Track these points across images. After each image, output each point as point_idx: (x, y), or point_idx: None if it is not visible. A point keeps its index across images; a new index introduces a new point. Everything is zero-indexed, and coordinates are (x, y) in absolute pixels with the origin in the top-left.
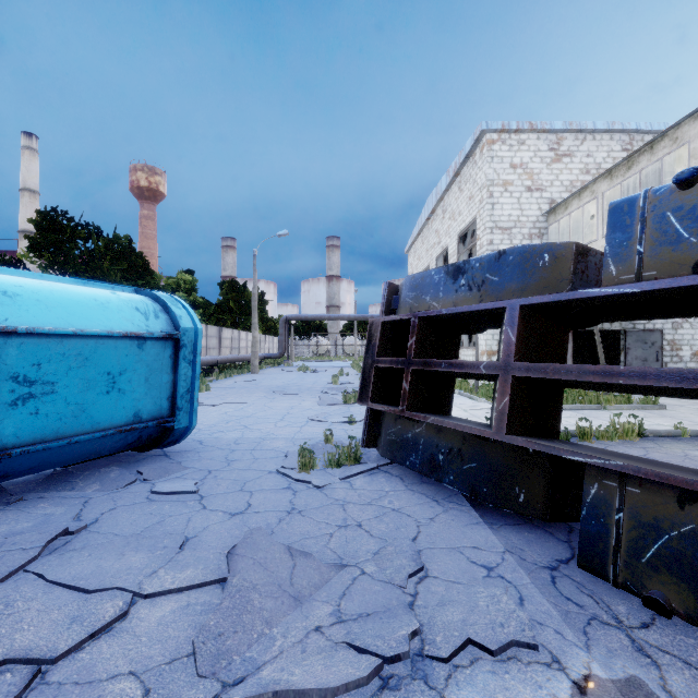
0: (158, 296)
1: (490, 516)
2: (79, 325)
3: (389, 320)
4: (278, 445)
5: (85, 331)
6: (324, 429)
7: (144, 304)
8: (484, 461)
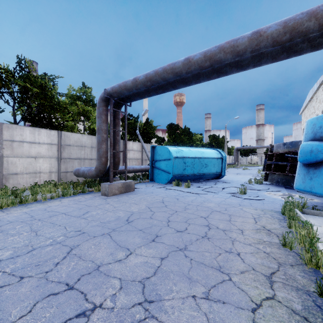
0: (218, 150)
1: (287, 189)
2: (210, 156)
3: (270, 154)
4: (242, 181)
5: (212, 157)
6: (254, 180)
7: (216, 152)
8: (286, 179)
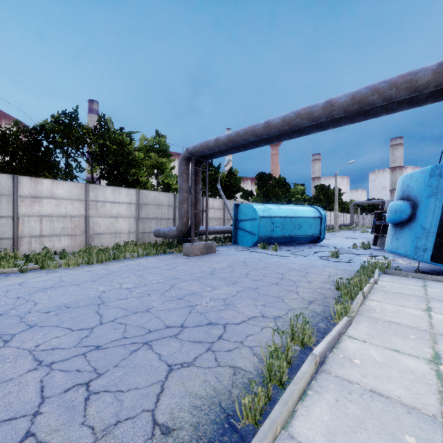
0: (316, 207)
1: None
2: (305, 215)
3: (379, 212)
4: (347, 246)
5: (307, 216)
6: None
7: (314, 210)
8: None
